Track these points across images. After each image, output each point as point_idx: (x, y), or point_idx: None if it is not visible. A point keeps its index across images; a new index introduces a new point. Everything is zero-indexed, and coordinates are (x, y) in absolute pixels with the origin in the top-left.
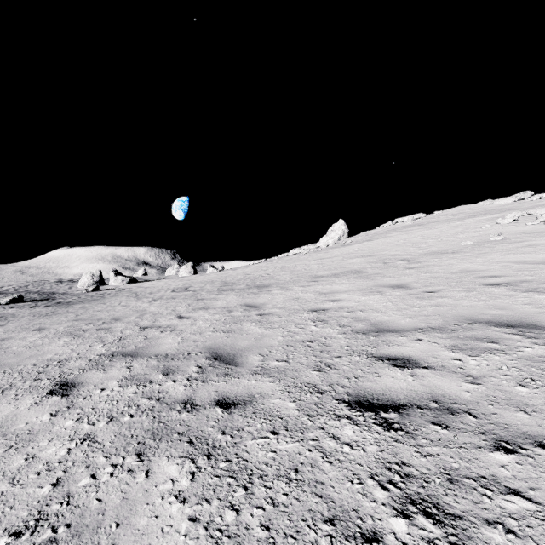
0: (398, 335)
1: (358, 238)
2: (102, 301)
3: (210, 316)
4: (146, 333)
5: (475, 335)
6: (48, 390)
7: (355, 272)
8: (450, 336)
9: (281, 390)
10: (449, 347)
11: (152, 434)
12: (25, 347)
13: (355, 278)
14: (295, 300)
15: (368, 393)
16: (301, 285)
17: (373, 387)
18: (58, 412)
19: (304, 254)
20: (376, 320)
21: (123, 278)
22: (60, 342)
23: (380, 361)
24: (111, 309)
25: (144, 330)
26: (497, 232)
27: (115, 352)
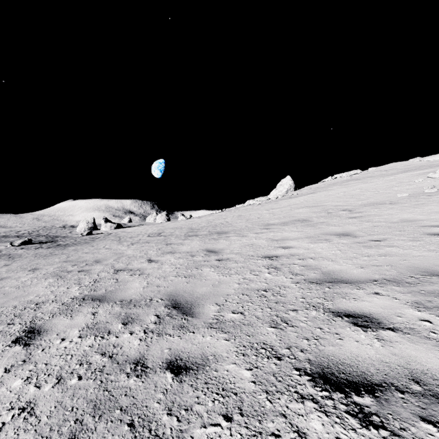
0: (353, 287)
1: (302, 191)
2: (91, 244)
3: (175, 260)
4: (118, 276)
5: (438, 291)
6: (14, 337)
7: (302, 221)
8: (410, 291)
9: (236, 351)
10: (412, 304)
11: (94, 408)
12: (15, 287)
13: (303, 226)
14: (249, 246)
15: (332, 363)
16: (255, 232)
17: (336, 353)
18: (12, 367)
19: (257, 204)
20: (328, 269)
21: (112, 225)
22: (45, 283)
23: (339, 318)
24: (96, 251)
25: (117, 273)
26: (430, 184)
27: (87, 295)
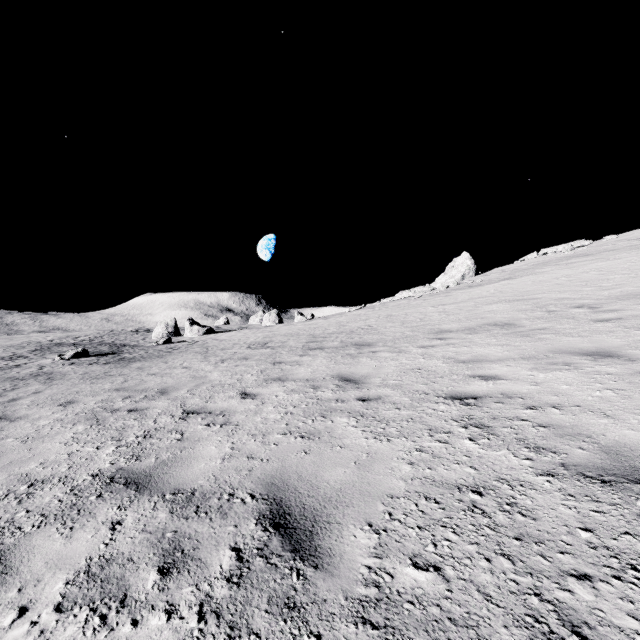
0: None
1: (490, 276)
2: (166, 359)
3: (286, 395)
4: (185, 425)
5: None
6: None
7: (503, 326)
8: None
9: None
10: None
11: None
12: (22, 438)
13: (507, 336)
14: (415, 371)
15: None
16: (421, 345)
17: None
18: None
19: (416, 298)
20: (611, 439)
21: (199, 329)
22: (69, 434)
23: None
24: (168, 372)
25: (186, 419)
26: None
27: (120, 469)
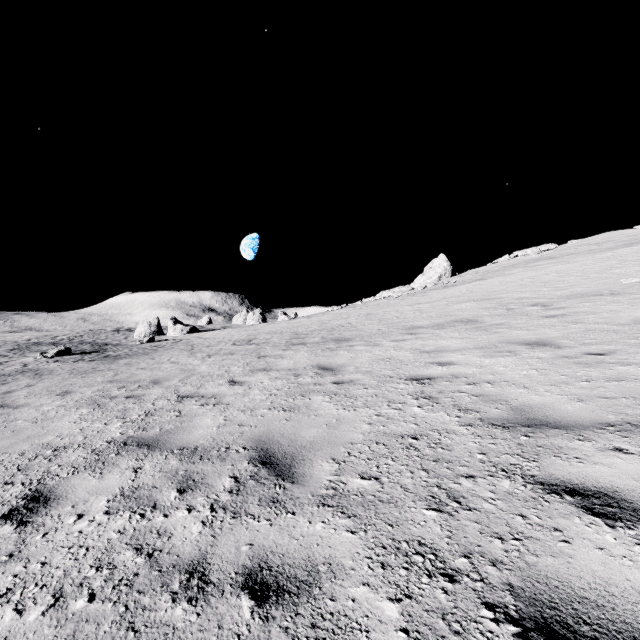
0: (571, 437)
1: (464, 277)
2: (152, 356)
3: (270, 382)
4: (182, 406)
5: None
6: (7, 508)
7: (467, 322)
8: None
9: (369, 557)
10: None
11: None
12: (32, 420)
13: (468, 331)
14: (385, 360)
15: (558, 596)
16: (393, 339)
17: (563, 573)
18: None
19: (395, 297)
20: (520, 402)
21: (183, 327)
22: (75, 416)
23: (554, 496)
24: (157, 367)
25: (181, 401)
26: None
27: (131, 437)
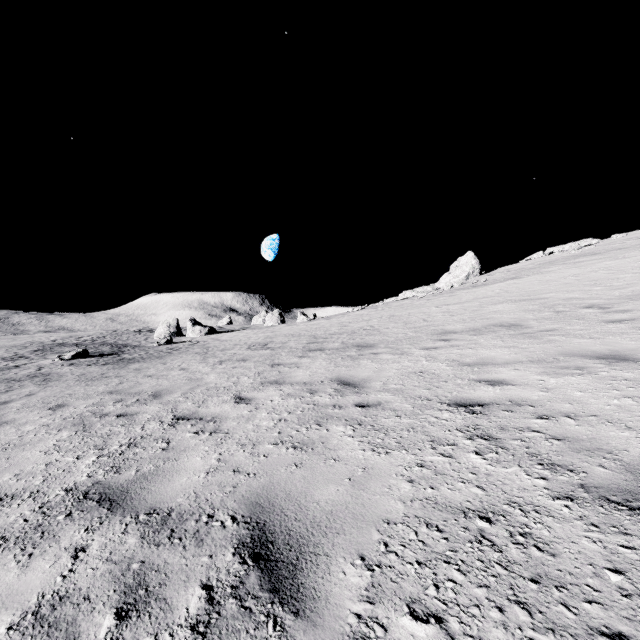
0: None
1: (495, 276)
2: (165, 360)
3: (281, 400)
4: (173, 433)
5: None
6: None
7: (509, 327)
8: None
9: None
10: None
11: None
12: (3, 446)
13: (514, 338)
14: (418, 375)
15: None
16: (424, 347)
17: None
18: None
19: (419, 298)
20: (636, 456)
21: (201, 329)
22: (51, 441)
23: None
24: (165, 374)
25: (174, 426)
26: None
27: (96, 483)
